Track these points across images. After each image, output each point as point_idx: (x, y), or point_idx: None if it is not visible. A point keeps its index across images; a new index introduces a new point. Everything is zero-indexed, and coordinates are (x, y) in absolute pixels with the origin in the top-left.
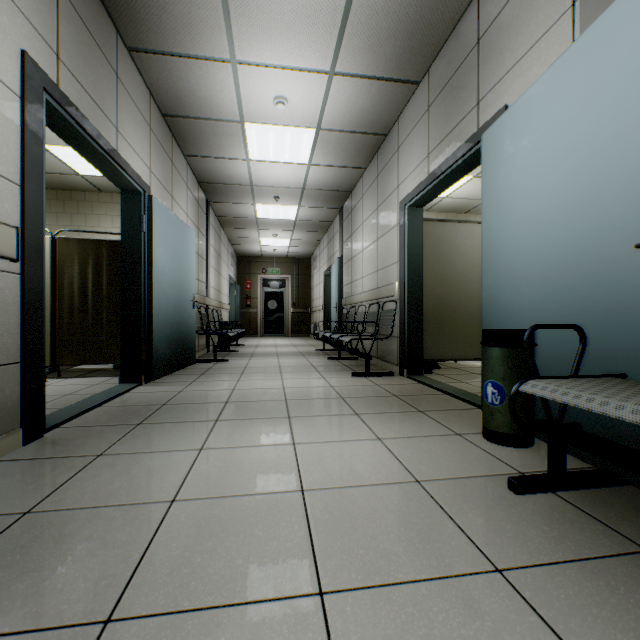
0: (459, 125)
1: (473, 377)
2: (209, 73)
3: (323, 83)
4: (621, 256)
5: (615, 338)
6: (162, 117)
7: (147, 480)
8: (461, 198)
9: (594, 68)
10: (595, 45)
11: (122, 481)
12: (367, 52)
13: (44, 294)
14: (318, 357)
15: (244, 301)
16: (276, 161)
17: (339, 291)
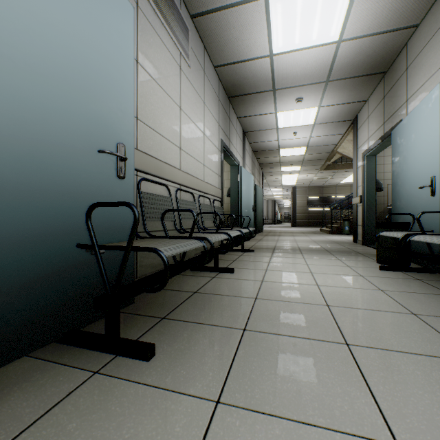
0: None
1: None
2: None
3: None
4: (77, 149)
5: (72, 216)
6: None
7: None
8: None
9: None
10: None
11: None
12: None
13: None
14: None
15: None
16: None
17: None
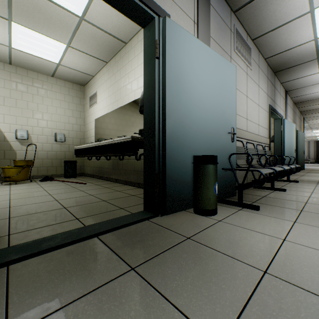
0: None
1: None
2: None
3: None
4: (222, 133)
5: (221, 158)
6: None
7: None
8: None
9: (217, 68)
10: (217, 61)
11: None
12: None
13: None
14: None
15: None
16: None
17: None
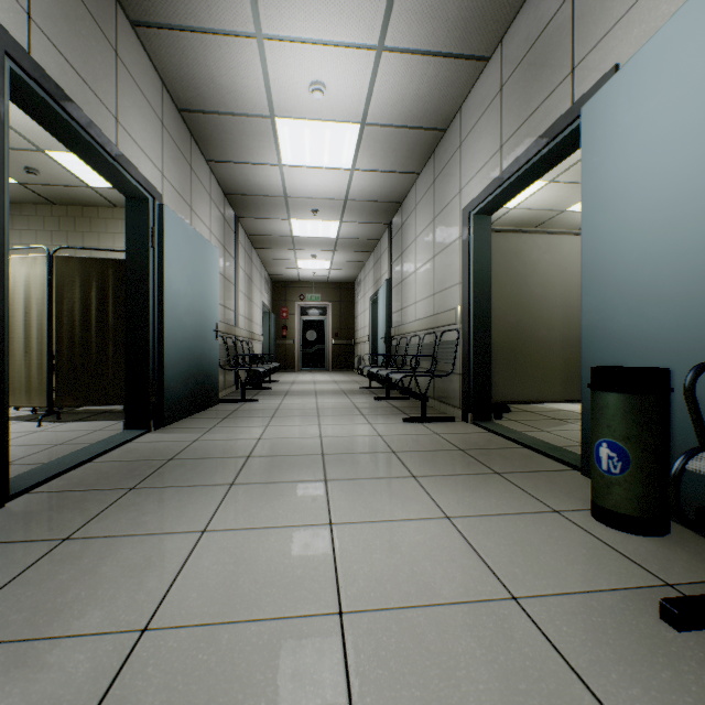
0: (545, 103)
1: (555, 424)
2: (230, 53)
3: (369, 62)
4: None
5: None
6: (178, 113)
7: (117, 587)
8: (532, 209)
9: None
10: None
11: (81, 588)
12: (425, 18)
13: (7, 320)
14: (363, 396)
15: (279, 331)
16: (313, 166)
17: (387, 319)
